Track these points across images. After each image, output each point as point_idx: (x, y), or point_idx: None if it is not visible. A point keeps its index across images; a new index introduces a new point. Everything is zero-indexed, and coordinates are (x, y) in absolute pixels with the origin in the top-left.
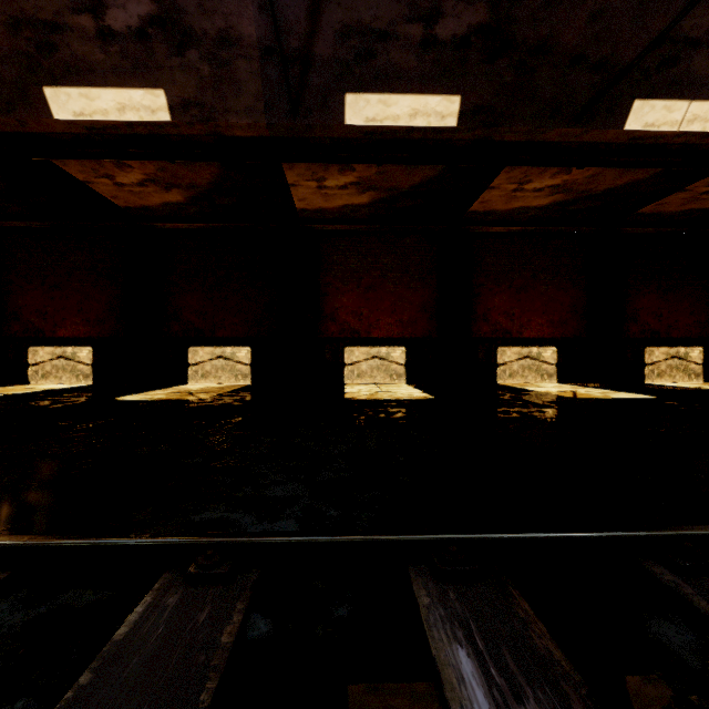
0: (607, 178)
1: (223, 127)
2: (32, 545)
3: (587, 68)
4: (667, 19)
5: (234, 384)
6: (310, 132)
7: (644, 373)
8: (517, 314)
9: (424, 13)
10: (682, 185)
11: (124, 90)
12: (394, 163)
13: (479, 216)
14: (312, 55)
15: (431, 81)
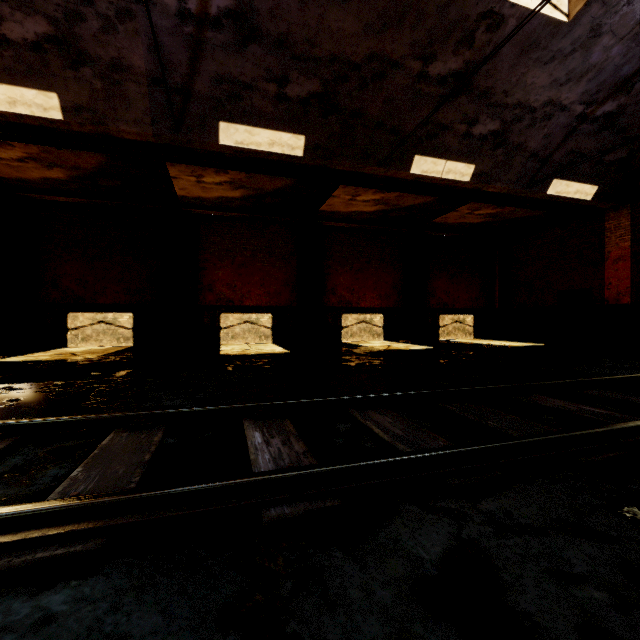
0: (409, 199)
1: (113, 131)
2: (33, 422)
3: (386, 131)
4: (429, 110)
5: (116, 347)
6: (191, 144)
7: (439, 333)
8: (356, 289)
9: (277, 78)
10: (454, 208)
11: (16, 87)
12: (259, 173)
13: (327, 214)
14: (193, 90)
15: (284, 123)
